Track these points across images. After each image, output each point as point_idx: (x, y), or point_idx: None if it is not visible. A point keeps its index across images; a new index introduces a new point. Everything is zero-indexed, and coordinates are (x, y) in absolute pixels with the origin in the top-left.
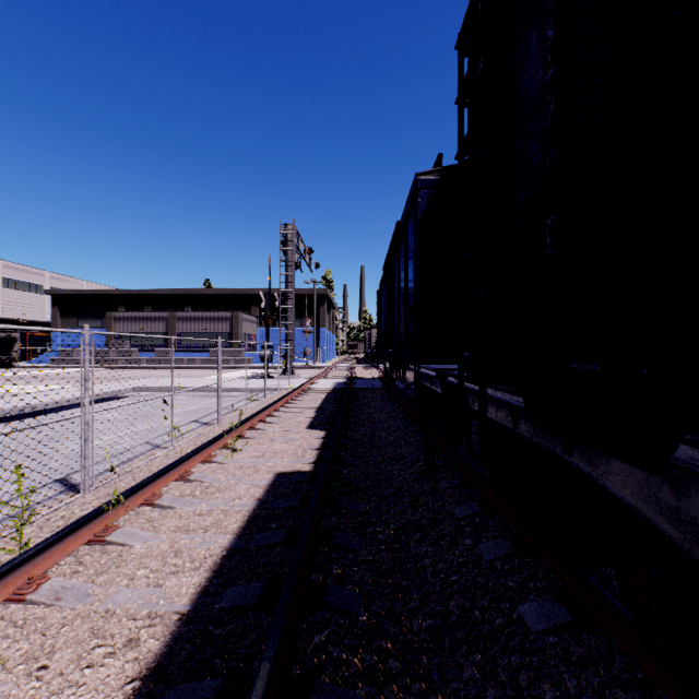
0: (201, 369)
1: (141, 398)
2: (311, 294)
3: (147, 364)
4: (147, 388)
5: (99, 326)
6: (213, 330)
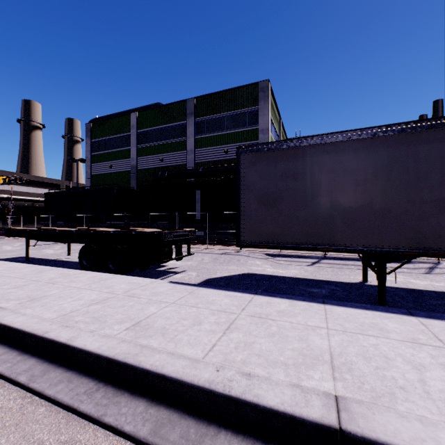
0: None
1: None
2: None
3: None
4: None
5: None
6: None
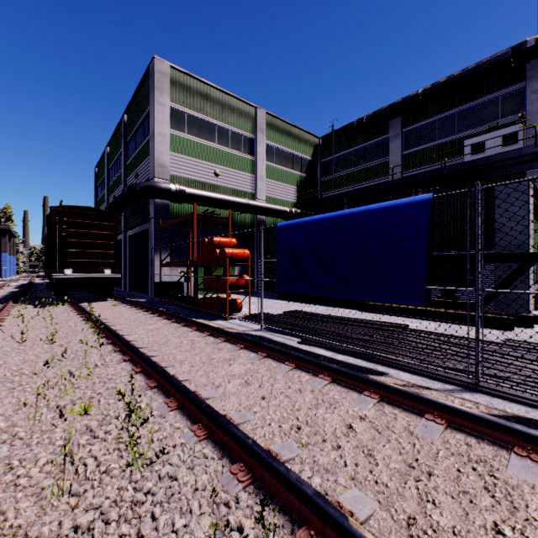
0: None
1: None
2: None
3: None
4: None
5: None
6: None
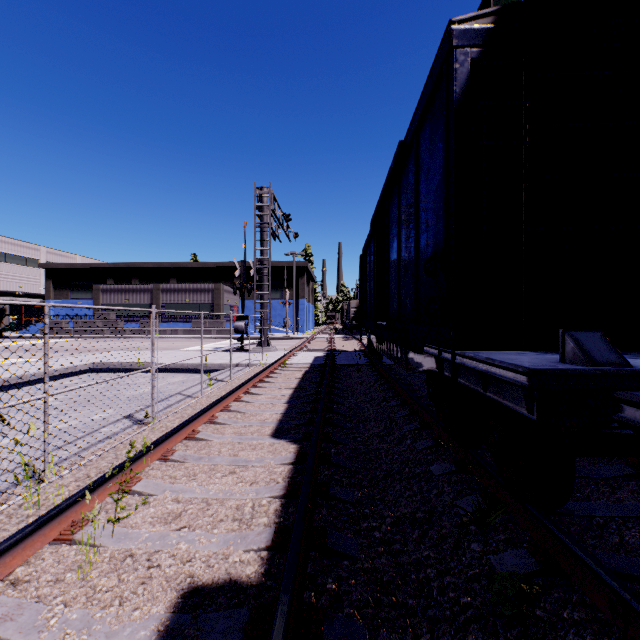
0: (182, 340)
1: (100, 374)
2: (291, 266)
3: (132, 334)
4: (108, 363)
5: (90, 297)
6: (196, 301)
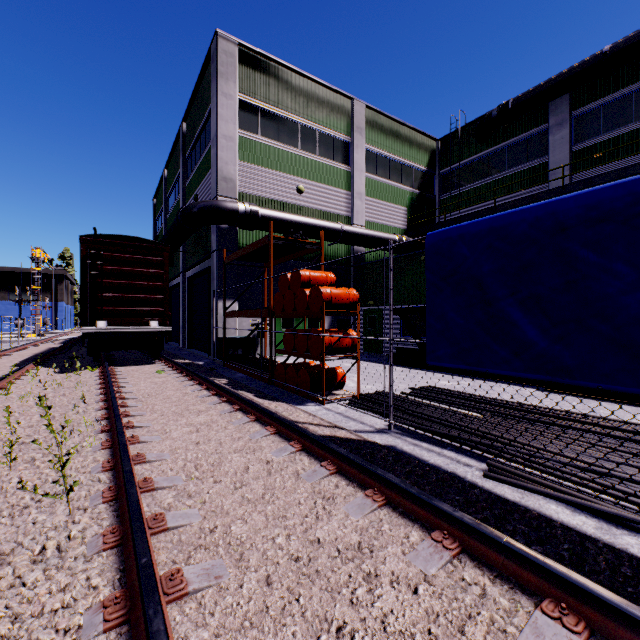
0: None
1: None
2: (49, 274)
3: None
4: None
5: None
6: None
